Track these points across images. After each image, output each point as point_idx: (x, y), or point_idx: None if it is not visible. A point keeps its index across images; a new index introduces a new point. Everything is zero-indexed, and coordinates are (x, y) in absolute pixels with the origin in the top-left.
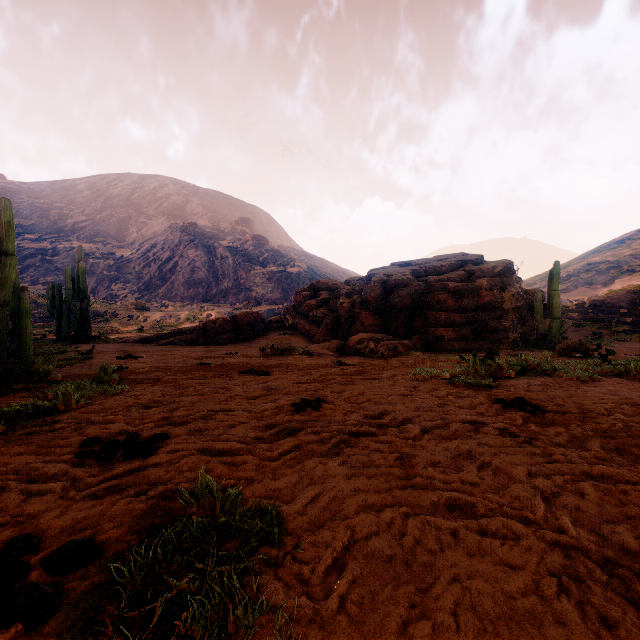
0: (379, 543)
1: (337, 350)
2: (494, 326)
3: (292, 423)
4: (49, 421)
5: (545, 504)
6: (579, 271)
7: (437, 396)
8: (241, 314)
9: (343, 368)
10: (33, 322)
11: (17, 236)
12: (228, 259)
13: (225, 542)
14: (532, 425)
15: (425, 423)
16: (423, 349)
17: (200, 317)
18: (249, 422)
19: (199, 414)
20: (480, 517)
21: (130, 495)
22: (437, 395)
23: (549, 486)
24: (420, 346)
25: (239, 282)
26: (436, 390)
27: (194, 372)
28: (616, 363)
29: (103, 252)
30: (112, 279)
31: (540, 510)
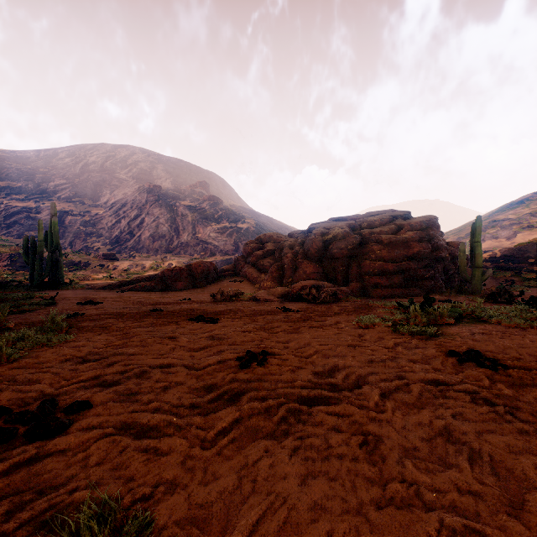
0: None
1: (282, 296)
2: (422, 274)
3: (234, 385)
4: None
5: None
6: (486, 227)
7: (386, 347)
8: (195, 263)
9: (288, 314)
10: (15, 270)
11: (6, 196)
12: (188, 216)
13: None
14: (503, 387)
15: (383, 385)
16: (359, 295)
17: (162, 266)
18: (187, 382)
19: (135, 371)
20: None
21: None
22: (386, 346)
23: None
24: (357, 292)
25: (197, 236)
26: (382, 339)
27: (145, 319)
28: None
29: (80, 210)
30: (87, 233)
31: None
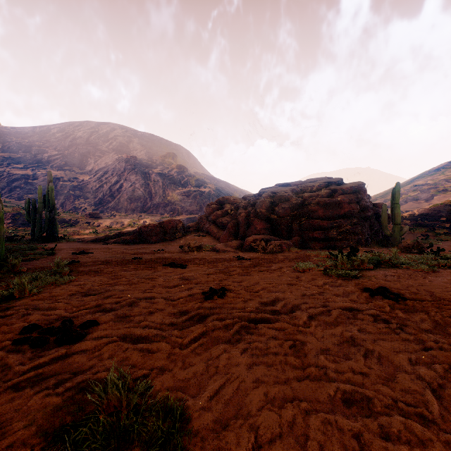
0: (284, 450)
1: (237, 247)
2: (352, 230)
3: (201, 310)
4: (4, 307)
5: (435, 398)
6: (408, 191)
7: (316, 285)
8: (166, 221)
9: (242, 262)
10: (17, 227)
11: (8, 165)
12: (159, 182)
13: (129, 448)
14: (399, 312)
15: (311, 310)
16: (300, 247)
17: (138, 223)
18: (166, 309)
19: (126, 301)
20: (378, 414)
21: (49, 386)
22: (316, 284)
23: (434, 377)
24: (298, 244)
25: (167, 198)
26: (315, 280)
27: (128, 265)
28: (446, 257)
29: (69, 177)
30: (76, 196)
31: (435, 407)
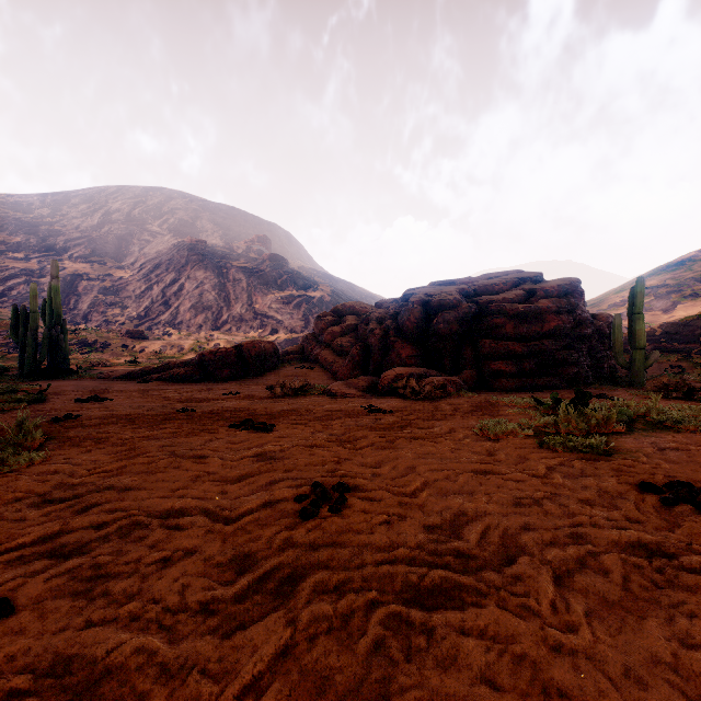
0: None
1: (367, 389)
2: (562, 358)
3: (287, 557)
4: None
5: None
6: None
7: (535, 474)
8: (248, 343)
9: (377, 417)
10: (6, 353)
11: None
12: (242, 281)
13: None
14: None
15: (554, 557)
16: (476, 387)
17: (207, 347)
18: (204, 550)
19: (120, 524)
20: None
21: None
22: (535, 472)
23: None
24: (472, 383)
25: (254, 307)
26: (526, 460)
27: (165, 425)
28: None
29: (99, 273)
30: (108, 304)
31: None
